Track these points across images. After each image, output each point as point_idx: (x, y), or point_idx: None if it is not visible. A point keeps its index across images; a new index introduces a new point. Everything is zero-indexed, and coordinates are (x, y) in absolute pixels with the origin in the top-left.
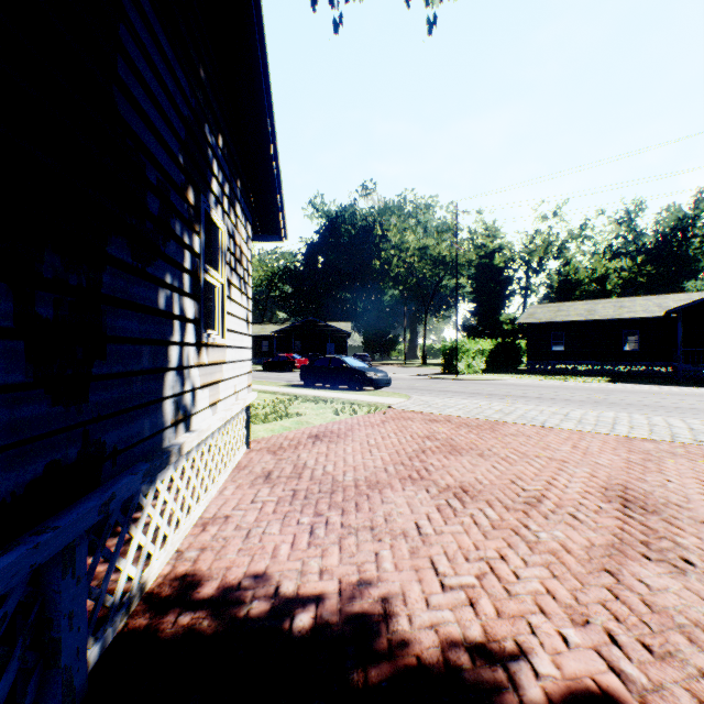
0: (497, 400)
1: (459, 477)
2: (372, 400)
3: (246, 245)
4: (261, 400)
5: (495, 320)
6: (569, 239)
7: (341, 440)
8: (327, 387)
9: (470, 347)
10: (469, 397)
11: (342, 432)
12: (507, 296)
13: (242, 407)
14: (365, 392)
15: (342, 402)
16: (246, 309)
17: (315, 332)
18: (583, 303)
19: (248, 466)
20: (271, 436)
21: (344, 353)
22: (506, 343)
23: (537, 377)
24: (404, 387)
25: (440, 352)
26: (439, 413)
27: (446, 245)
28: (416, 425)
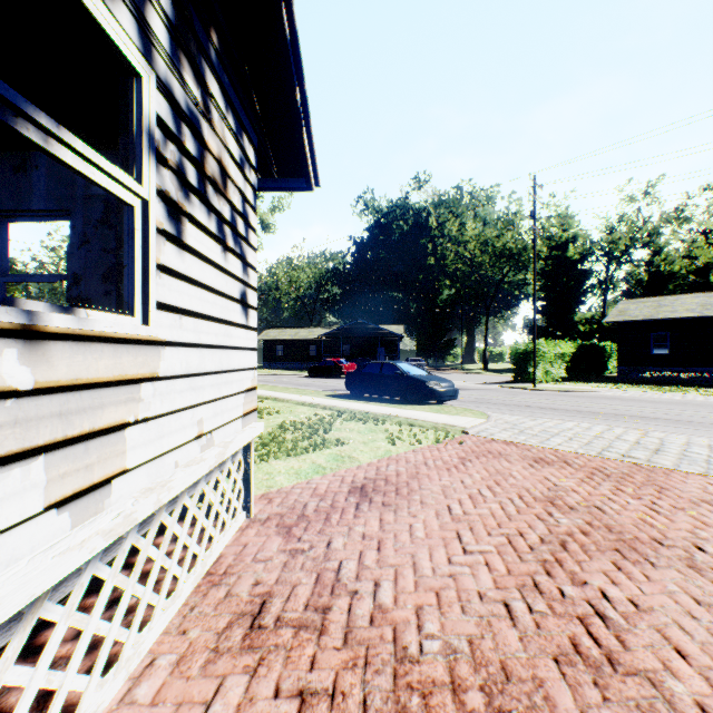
0: (617, 424)
1: (711, 669)
2: (438, 421)
3: (241, 171)
4: (295, 417)
5: (568, 320)
6: (662, 223)
7: (403, 502)
8: (377, 399)
9: (548, 350)
10: (570, 417)
11: (403, 482)
12: (583, 292)
13: (213, 464)
14: (426, 406)
15: (398, 421)
16: (241, 282)
17: (364, 335)
18: (692, 296)
19: (229, 574)
20: (292, 485)
21: (396, 358)
22: (589, 346)
23: (639, 388)
24: (472, 400)
25: (510, 356)
26: (542, 444)
27: (511, 236)
28: (517, 469)
